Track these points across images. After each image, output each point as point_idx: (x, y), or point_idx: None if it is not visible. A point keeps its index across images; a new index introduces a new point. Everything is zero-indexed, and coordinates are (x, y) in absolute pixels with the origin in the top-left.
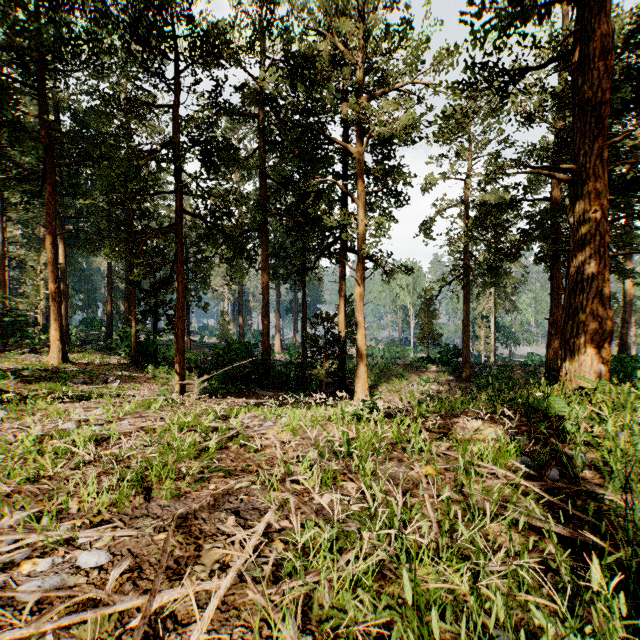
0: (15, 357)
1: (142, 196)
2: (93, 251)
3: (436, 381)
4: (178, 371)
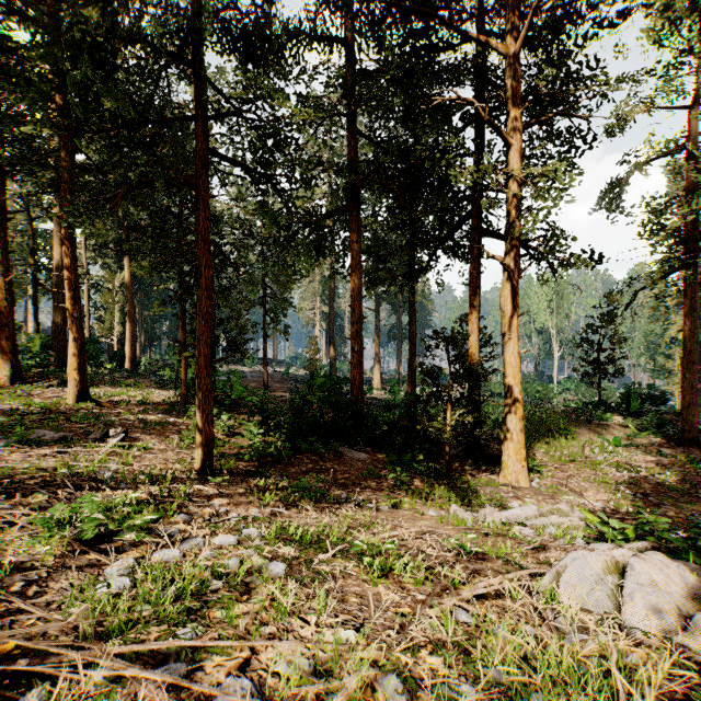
0: (34, 391)
1: (136, 123)
2: (130, 252)
3: (634, 445)
4: (199, 426)
